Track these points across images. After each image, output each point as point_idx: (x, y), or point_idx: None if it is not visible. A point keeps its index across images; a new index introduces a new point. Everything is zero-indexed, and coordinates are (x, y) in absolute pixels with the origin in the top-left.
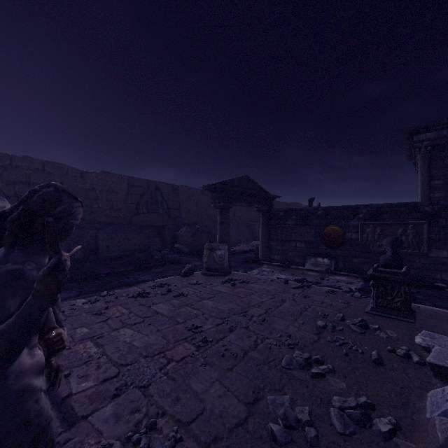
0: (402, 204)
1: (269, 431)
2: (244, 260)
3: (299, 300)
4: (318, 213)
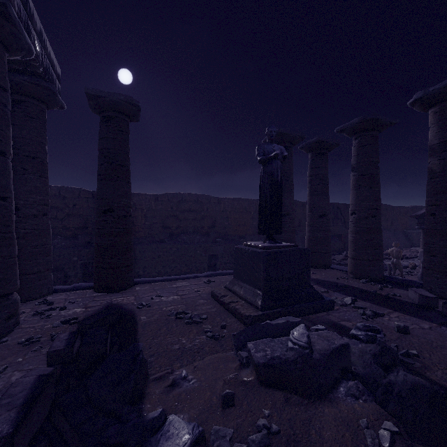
0: None
1: None
2: None
3: None
4: None
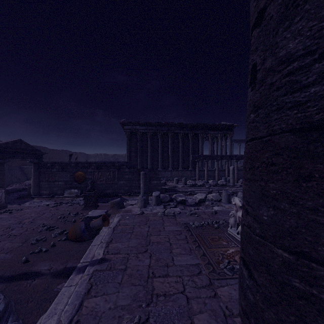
0: (109, 162)
1: (31, 243)
2: (18, 197)
3: (53, 211)
4: (72, 165)
